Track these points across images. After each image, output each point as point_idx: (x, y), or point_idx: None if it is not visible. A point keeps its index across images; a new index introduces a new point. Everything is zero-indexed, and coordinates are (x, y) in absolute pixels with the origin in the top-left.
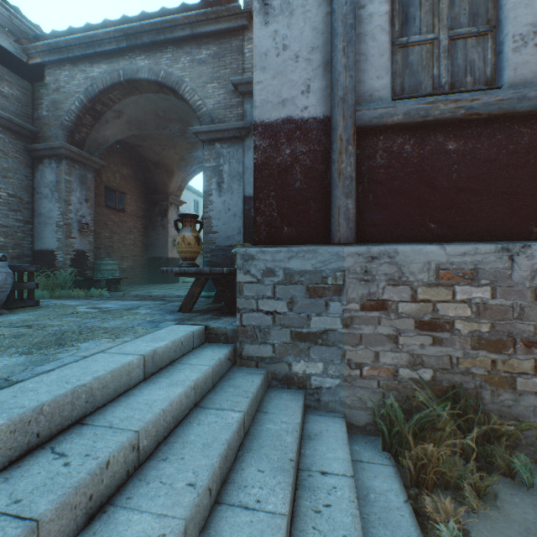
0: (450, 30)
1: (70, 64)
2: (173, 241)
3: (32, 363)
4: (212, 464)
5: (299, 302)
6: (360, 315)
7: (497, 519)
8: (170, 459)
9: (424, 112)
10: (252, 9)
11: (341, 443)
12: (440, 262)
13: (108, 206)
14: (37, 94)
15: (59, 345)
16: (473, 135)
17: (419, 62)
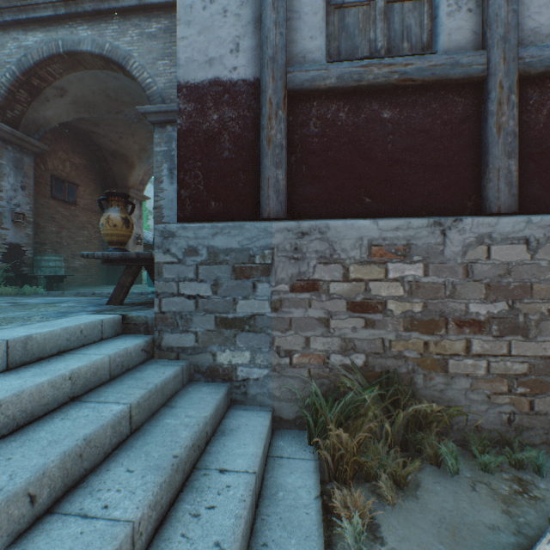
0: None
1: (0, 30)
2: (134, 239)
3: None
4: (45, 464)
5: (224, 284)
6: (290, 297)
7: (413, 510)
8: None
9: (357, 75)
10: None
11: (257, 437)
12: (372, 237)
13: (55, 198)
14: None
15: None
16: (408, 103)
17: (355, 25)
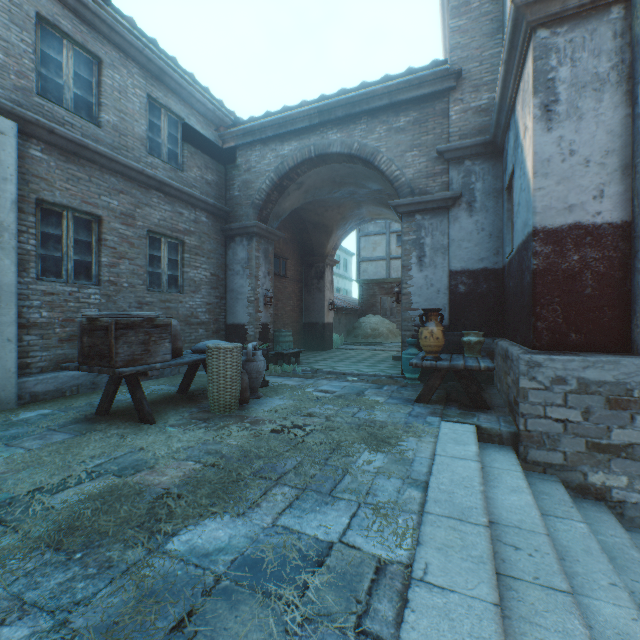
0: None
1: (261, 144)
2: (328, 304)
3: (400, 462)
4: (612, 569)
5: (596, 412)
6: None
7: None
8: (567, 559)
9: None
10: (459, 67)
11: None
12: None
13: (275, 274)
14: (229, 175)
15: (386, 443)
16: None
17: None
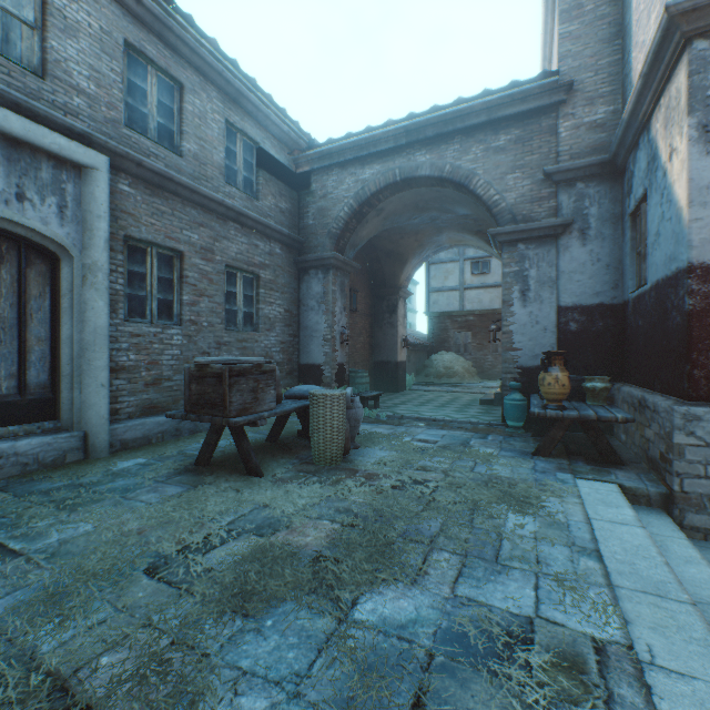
0: None
1: (338, 168)
2: (400, 341)
3: (555, 527)
4: None
5: None
6: None
7: None
8: None
9: None
10: (570, 78)
11: None
12: None
13: None
14: (302, 202)
15: (527, 503)
16: None
17: None
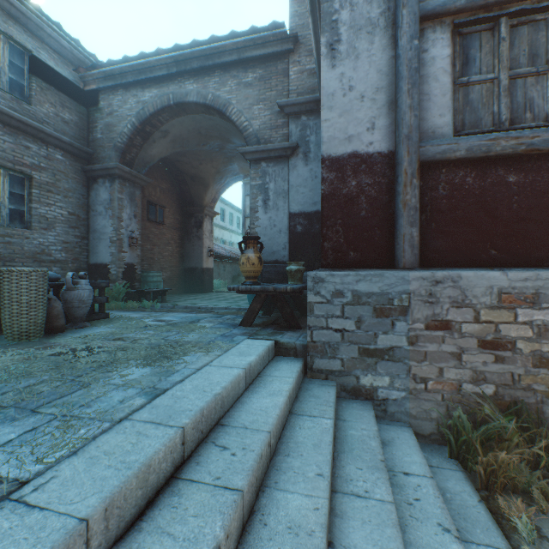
0: (510, 70)
1: (123, 89)
2: (207, 251)
3: (160, 374)
4: (328, 460)
5: (366, 321)
6: (424, 333)
7: None
8: (292, 455)
9: (485, 147)
10: (297, 33)
11: (414, 449)
12: (502, 286)
13: (150, 220)
14: (92, 118)
15: (167, 358)
16: (533, 168)
17: (479, 100)
